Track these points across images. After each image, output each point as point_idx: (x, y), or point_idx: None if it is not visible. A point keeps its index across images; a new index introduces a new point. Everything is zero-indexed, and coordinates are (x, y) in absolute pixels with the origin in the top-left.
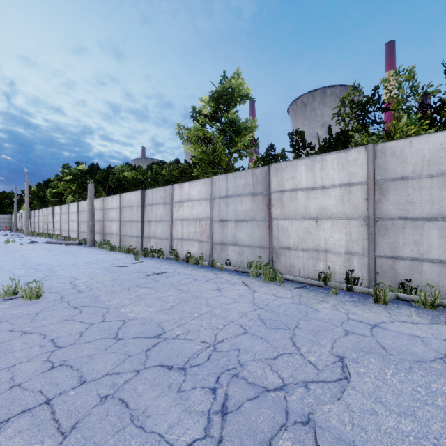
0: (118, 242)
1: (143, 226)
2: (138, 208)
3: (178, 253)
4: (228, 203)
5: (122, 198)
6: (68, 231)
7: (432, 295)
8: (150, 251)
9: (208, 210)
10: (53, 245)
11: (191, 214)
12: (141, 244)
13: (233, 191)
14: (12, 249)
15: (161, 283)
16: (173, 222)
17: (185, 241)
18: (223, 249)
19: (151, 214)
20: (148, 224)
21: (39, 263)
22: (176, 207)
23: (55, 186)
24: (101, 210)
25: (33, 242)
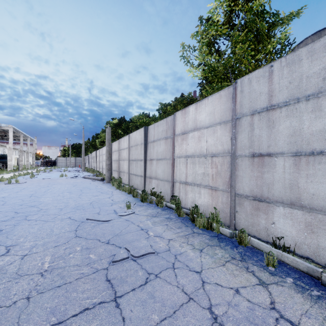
0: (128, 180)
1: (145, 165)
2: (141, 146)
3: (180, 201)
4: (273, 121)
5: (130, 138)
6: (102, 169)
7: None
8: (150, 193)
9: (226, 139)
10: (84, 180)
11: (198, 149)
12: (143, 185)
13: (287, 94)
14: (53, 183)
15: (116, 325)
16: (174, 160)
17: (189, 186)
18: (260, 210)
19: (153, 152)
20: (150, 162)
21: (38, 202)
22: (178, 140)
23: (101, 137)
24: (117, 150)
25: (76, 176)
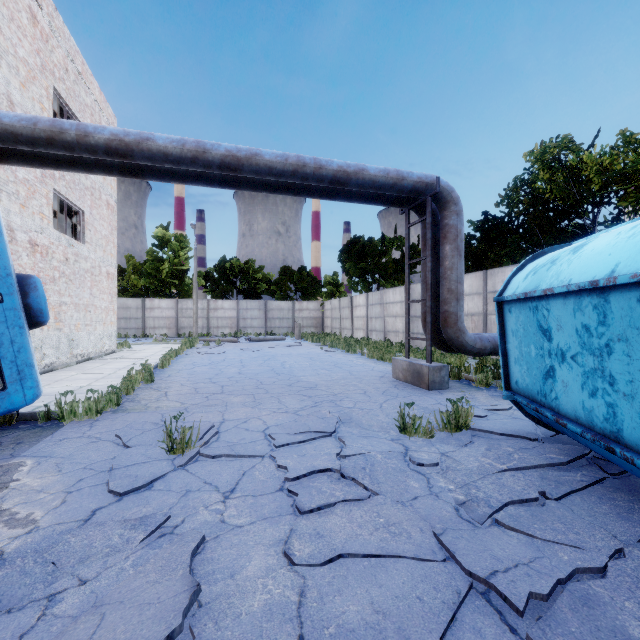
0: None
1: None
2: None
3: None
4: None
5: None
6: None
7: (121, 335)
8: None
9: None
10: None
11: None
12: None
13: None
14: None
15: None
16: None
17: None
18: None
19: None
20: None
21: None
22: None
23: None
24: None
25: None
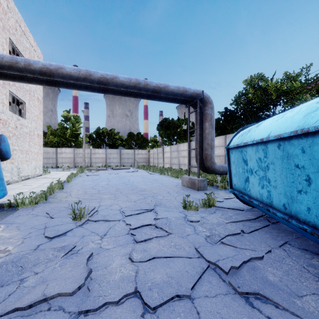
0: None
1: None
2: None
3: None
4: None
5: None
6: None
7: (44, 167)
8: None
9: None
10: None
11: None
12: None
13: None
14: None
15: None
16: None
17: None
18: None
19: None
20: None
21: None
22: None
23: None
24: None
25: None
